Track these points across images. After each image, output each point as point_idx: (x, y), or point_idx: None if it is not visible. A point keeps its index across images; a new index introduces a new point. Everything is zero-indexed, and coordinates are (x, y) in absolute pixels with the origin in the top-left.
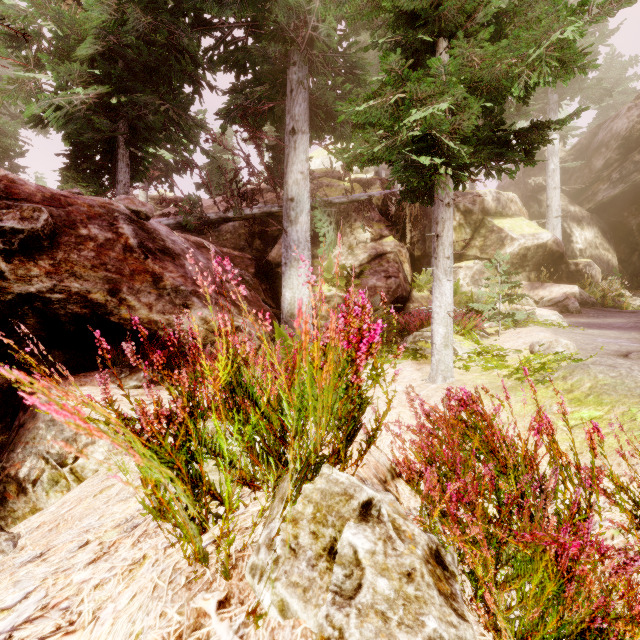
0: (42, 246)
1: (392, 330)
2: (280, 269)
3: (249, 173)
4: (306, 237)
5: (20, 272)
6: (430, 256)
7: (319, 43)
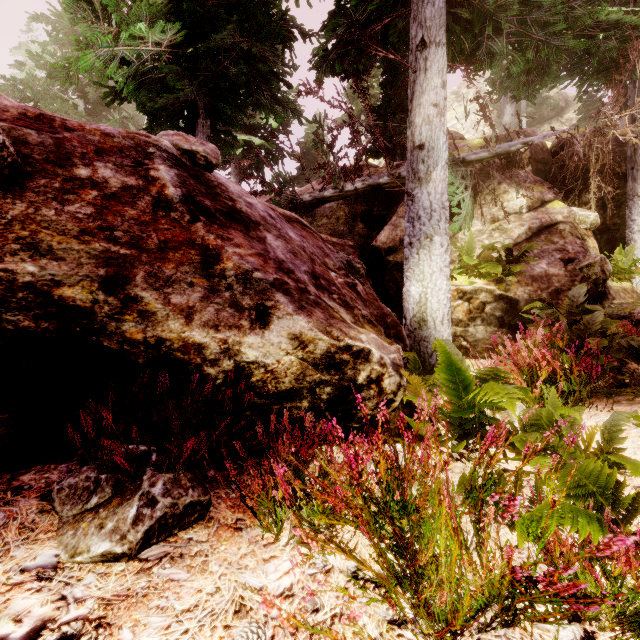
0: None
1: (611, 348)
2: (392, 257)
3: (352, 132)
4: (442, 202)
5: None
6: (613, 229)
7: None
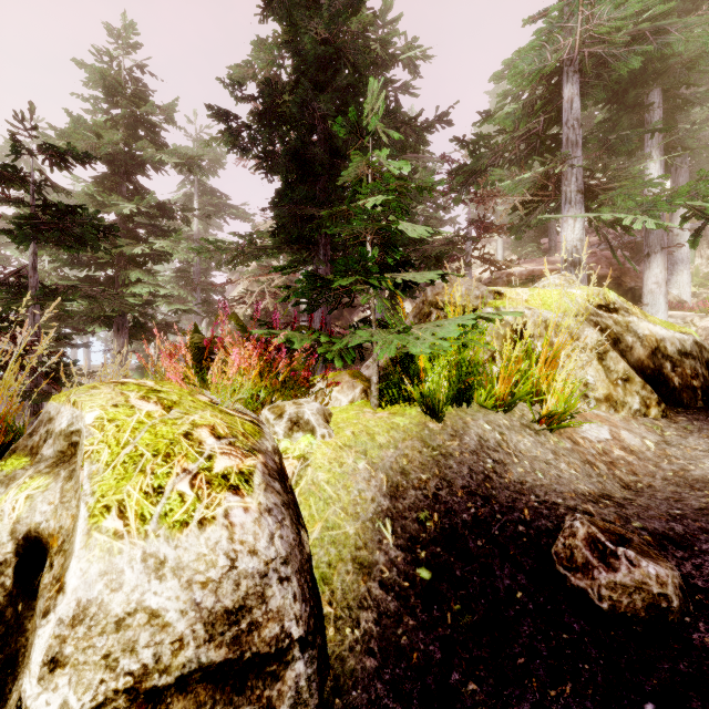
0: (624, 272)
1: None
2: None
3: None
4: (687, 256)
5: (626, 281)
6: None
7: (704, 141)
